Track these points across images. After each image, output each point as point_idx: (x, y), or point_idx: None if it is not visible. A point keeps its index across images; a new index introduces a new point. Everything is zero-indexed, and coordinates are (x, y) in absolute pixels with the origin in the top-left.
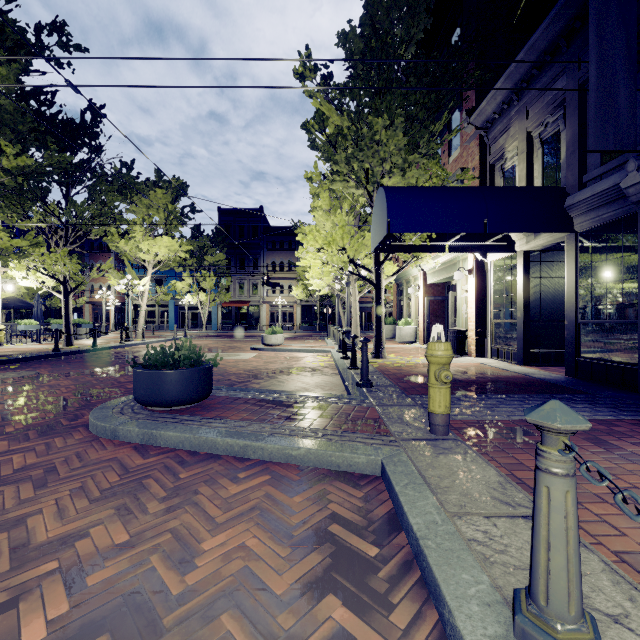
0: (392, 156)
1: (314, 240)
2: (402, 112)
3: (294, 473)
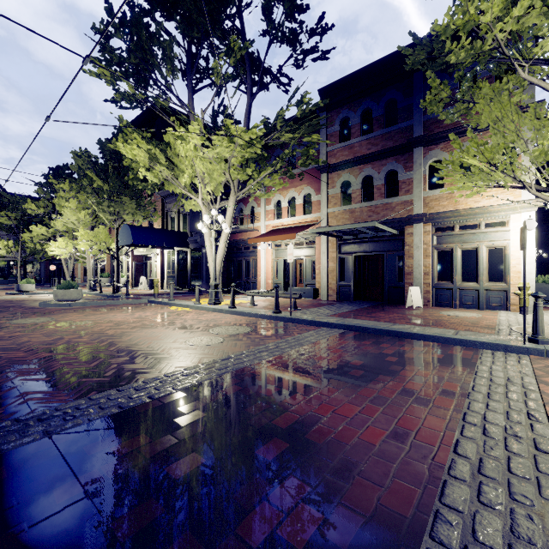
0: (129, 209)
1: (88, 237)
2: (136, 198)
3: (130, 304)
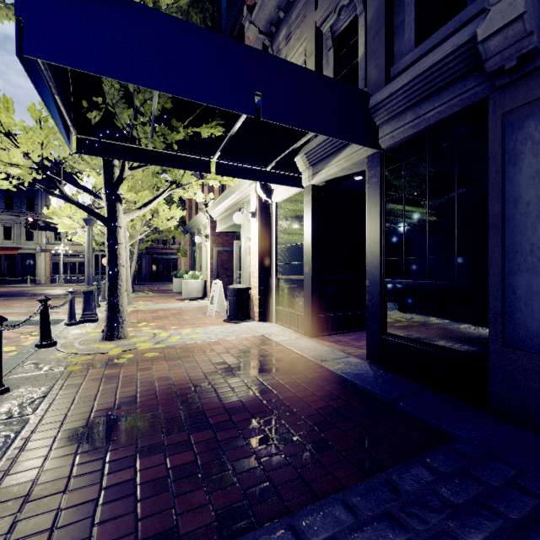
0: None
1: None
2: None
3: None
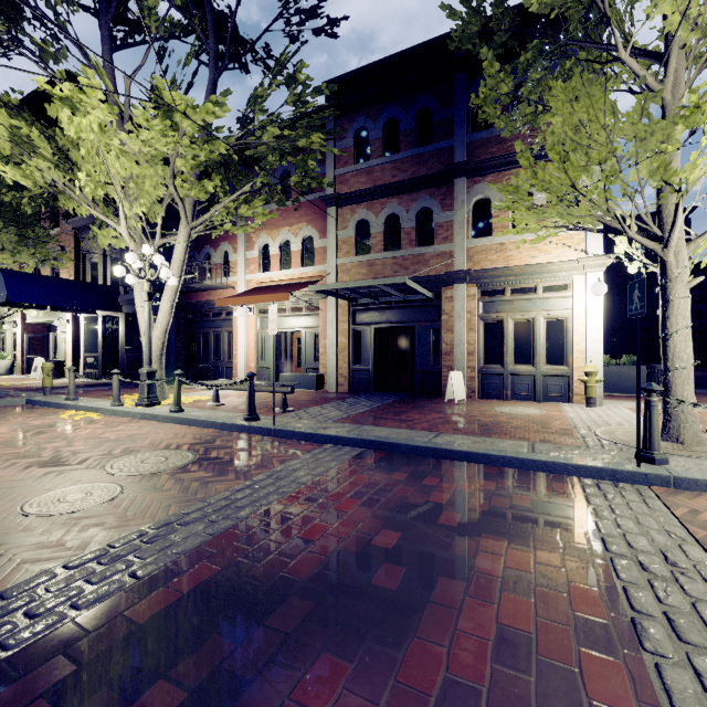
0: (4, 243)
1: None
2: (16, 225)
3: None
